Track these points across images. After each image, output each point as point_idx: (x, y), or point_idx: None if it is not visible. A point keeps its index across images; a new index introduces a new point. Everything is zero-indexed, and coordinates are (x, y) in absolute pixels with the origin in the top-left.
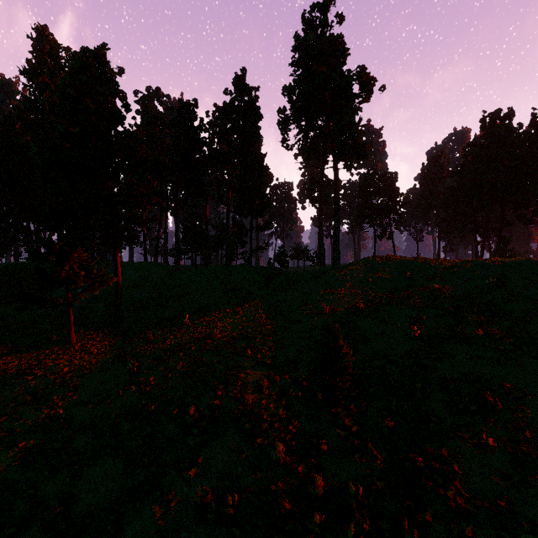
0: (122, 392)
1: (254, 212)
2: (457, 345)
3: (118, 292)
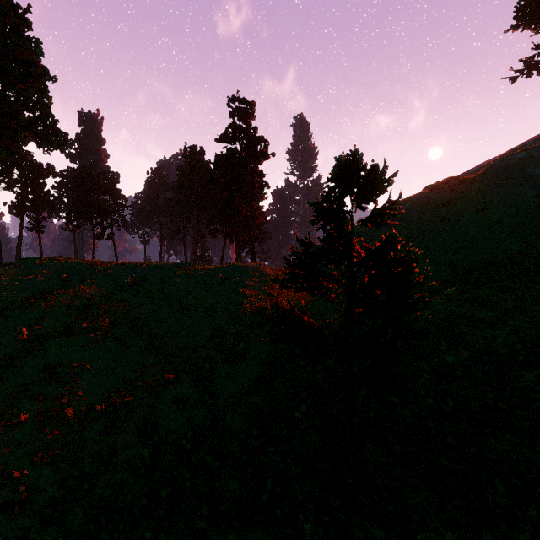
0: None
1: None
2: (60, 339)
3: None
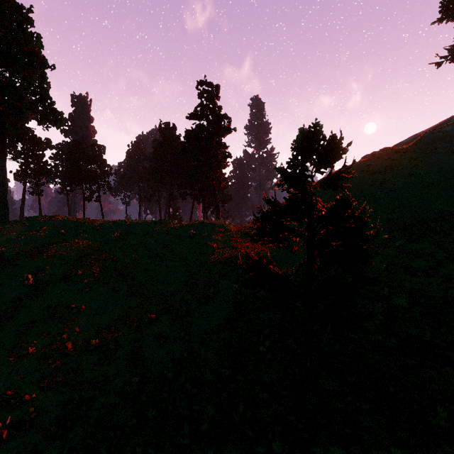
0: None
1: None
2: (60, 284)
3: None
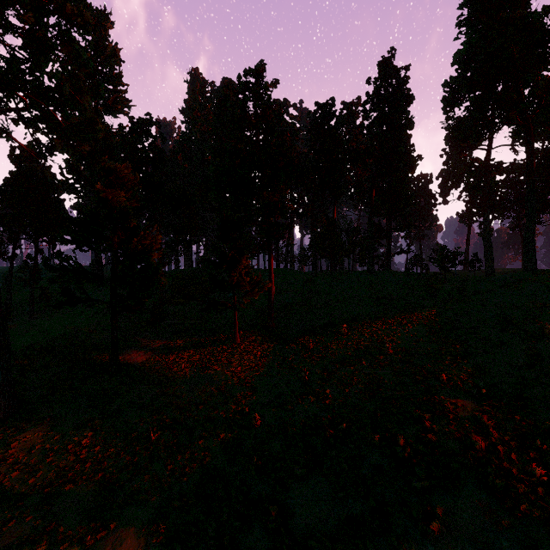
0: (300, 400)
1: (394, 211)
2: None
3: (271, 297)
